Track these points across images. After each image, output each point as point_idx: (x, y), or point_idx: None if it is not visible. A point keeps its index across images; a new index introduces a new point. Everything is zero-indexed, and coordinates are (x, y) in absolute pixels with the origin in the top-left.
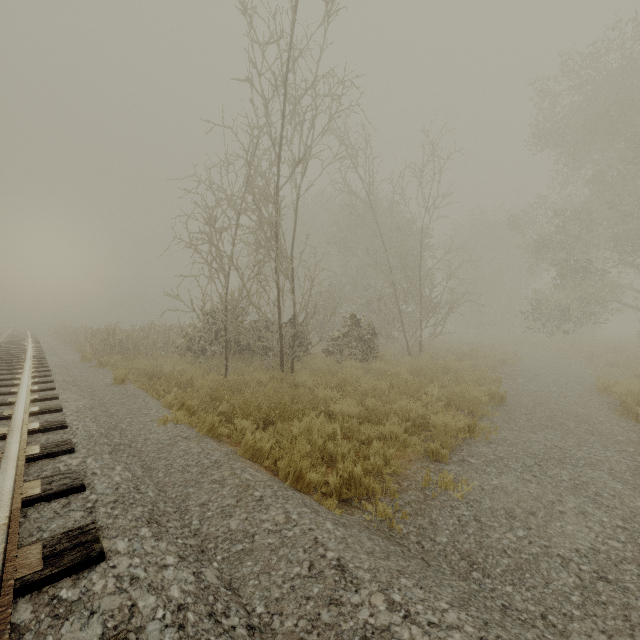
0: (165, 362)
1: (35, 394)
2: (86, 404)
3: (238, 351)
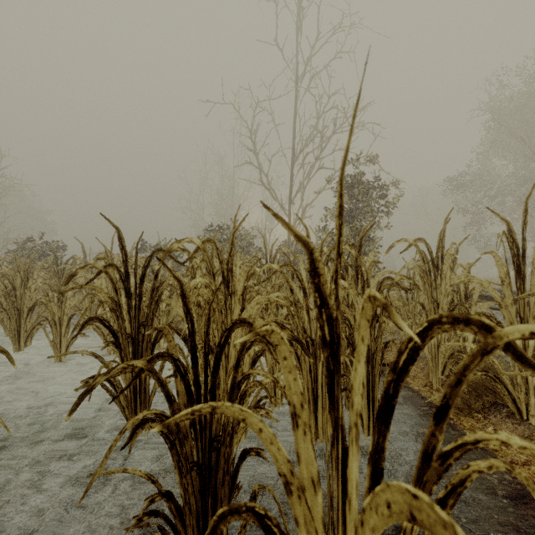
0: None
1: None
2: None
3: None
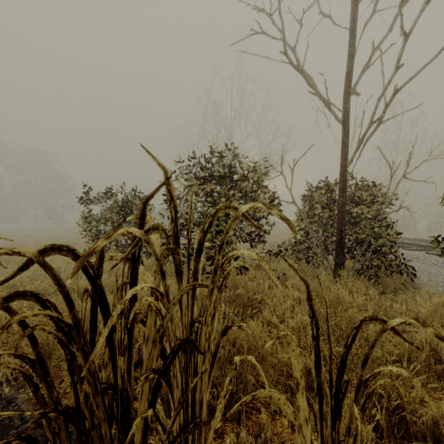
0: None
1: None
2: None
3: None
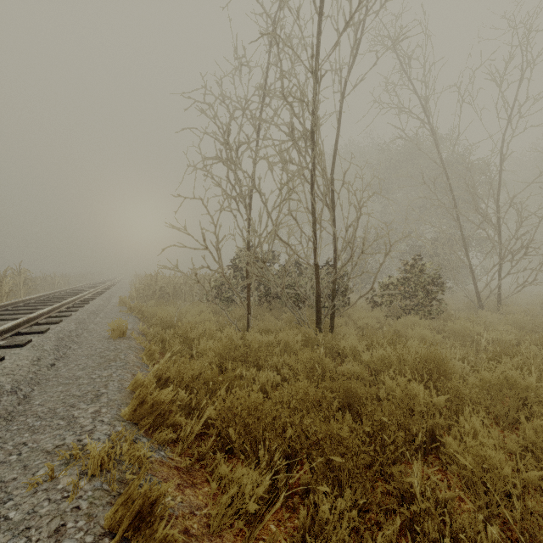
0: (192, 309)
1: None
2: (11, 382)
3: (267, 299)
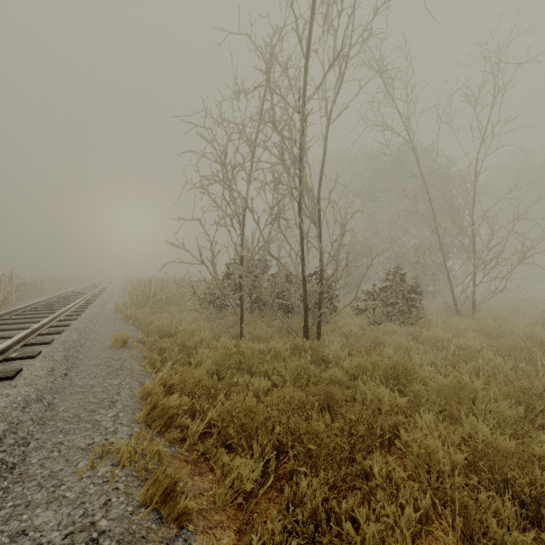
0: (186, 316)
1: (4, 365)
2: (35, 392)
3: (259, 306)
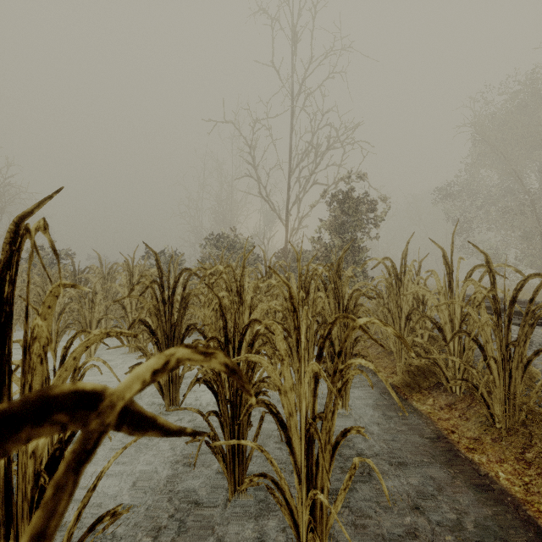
0: None
1: None
2: None
3: None
